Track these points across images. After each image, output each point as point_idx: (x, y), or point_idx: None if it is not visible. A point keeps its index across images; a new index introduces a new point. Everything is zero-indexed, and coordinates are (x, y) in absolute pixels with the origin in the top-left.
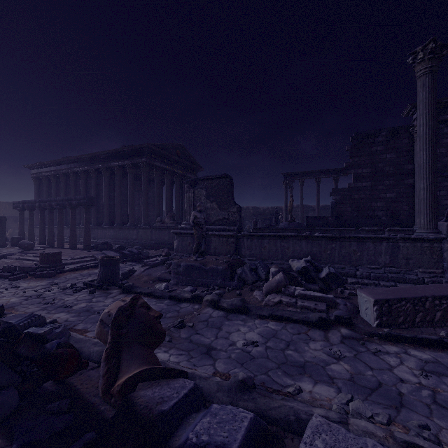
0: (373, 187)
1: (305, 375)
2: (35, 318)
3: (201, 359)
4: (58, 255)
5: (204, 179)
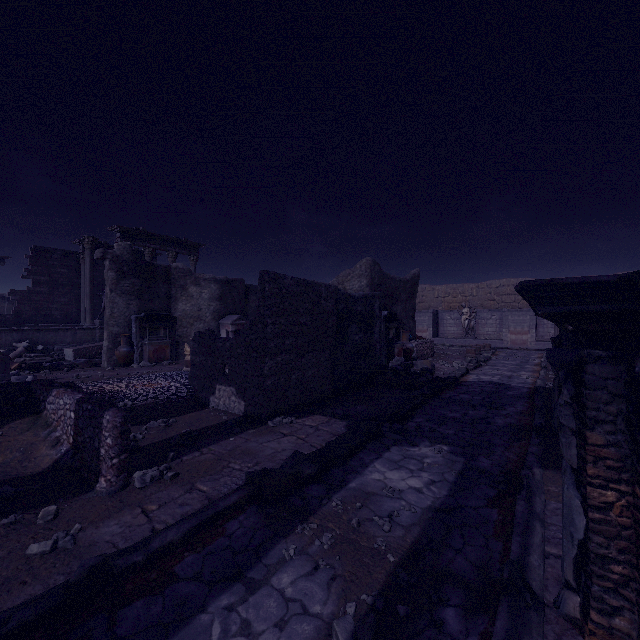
0: (51, 292)
1: None
2: None
3: None
4: None
5: None
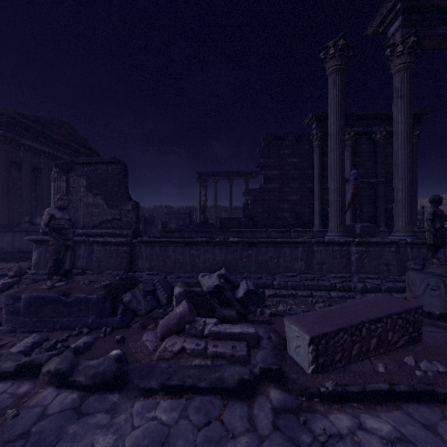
0: (281, 189)
1: None
2: None
3: None
4: None
5: (84, 163)
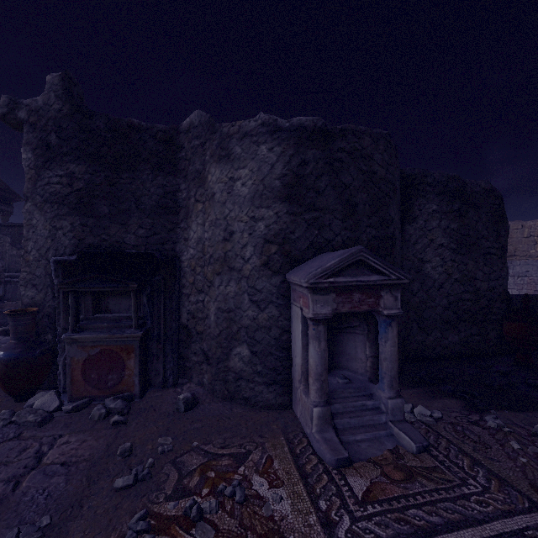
0: None
1: None
2: None
3: None
4: None
5: (9, 226)
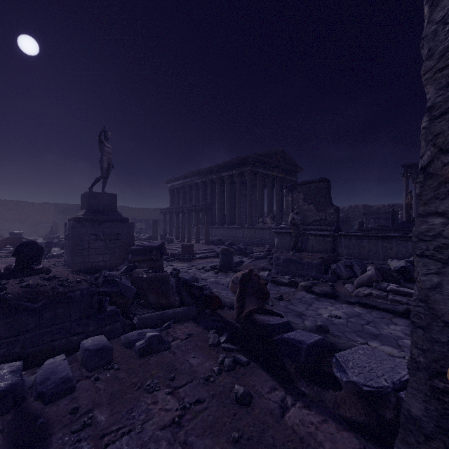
0: None
1: (376, 340)
2: (195, 278)
3: (294, 318)
4: (192, 246)
5: (302, 184)
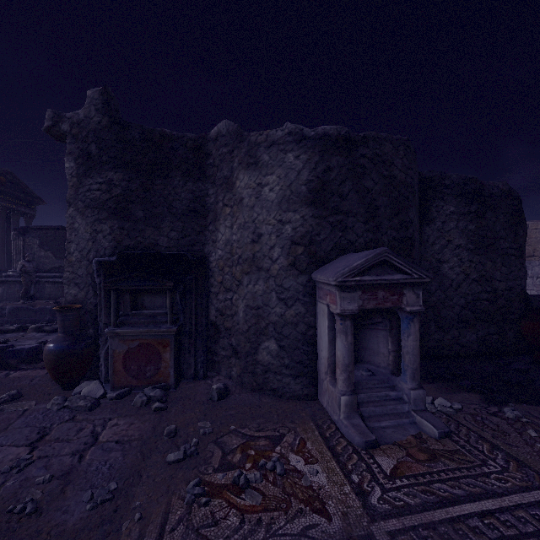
0: None
1: None
2: None
3: None
4: None
5: (38, 228)
